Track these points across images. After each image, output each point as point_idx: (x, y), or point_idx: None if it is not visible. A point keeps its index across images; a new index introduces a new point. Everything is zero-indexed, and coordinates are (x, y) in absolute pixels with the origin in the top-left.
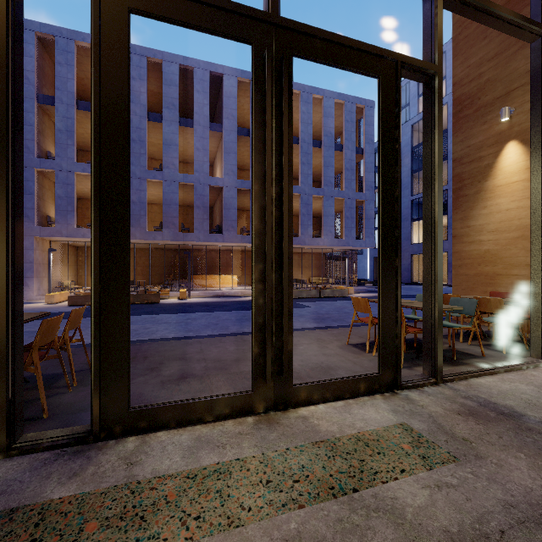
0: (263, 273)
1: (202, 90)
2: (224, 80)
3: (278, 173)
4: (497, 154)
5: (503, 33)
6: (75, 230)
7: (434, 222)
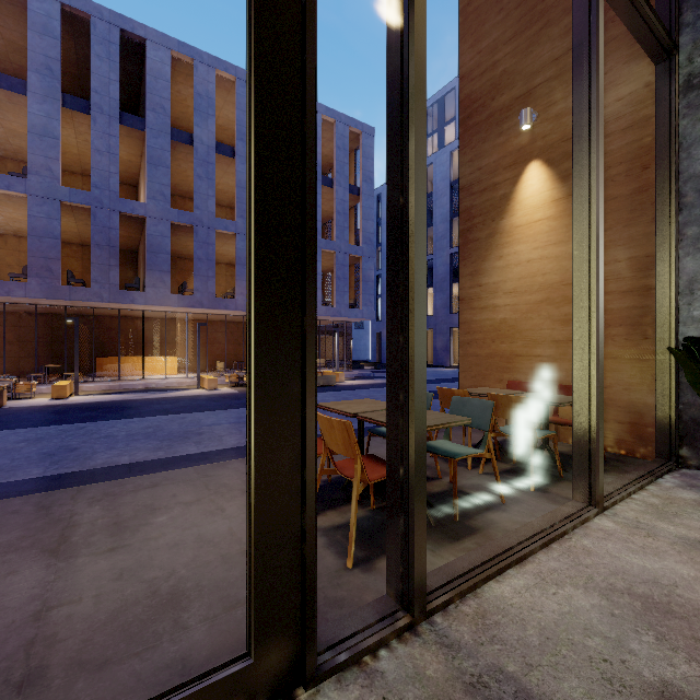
0: None
1: (107, 56)
2: (148, 50)
3: None
4: (516, 180)
5: (523, 4)
6: None
7: (408, 230)
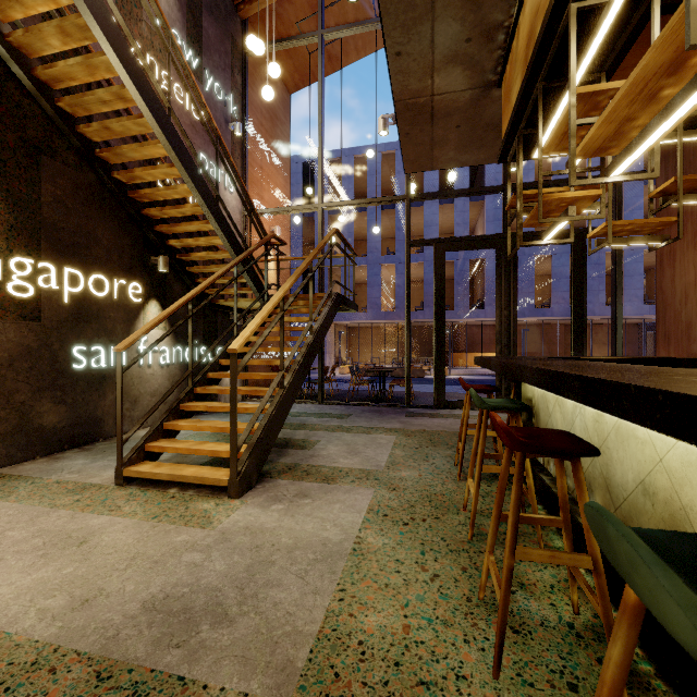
0: (501, 349)
1: None
2: None
3: (508, 304)
4: None
5: None
6: (354, 315)
7: (615, 319)
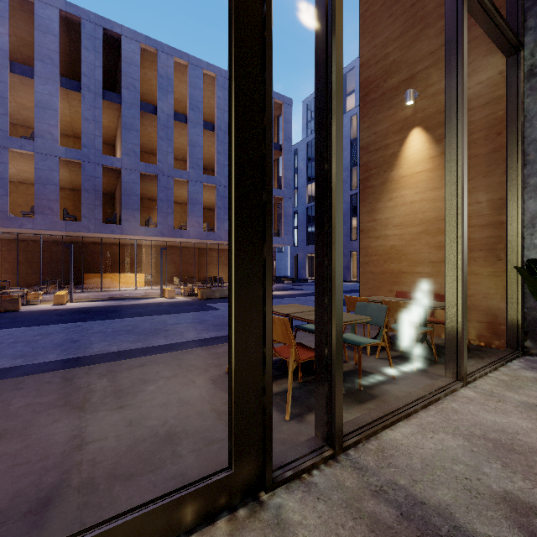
0: None
1: (93, 48)
2: (123, 43)
3: None
4: (402, 142)
5: (408, 11)
6: None
7: (331, 186)
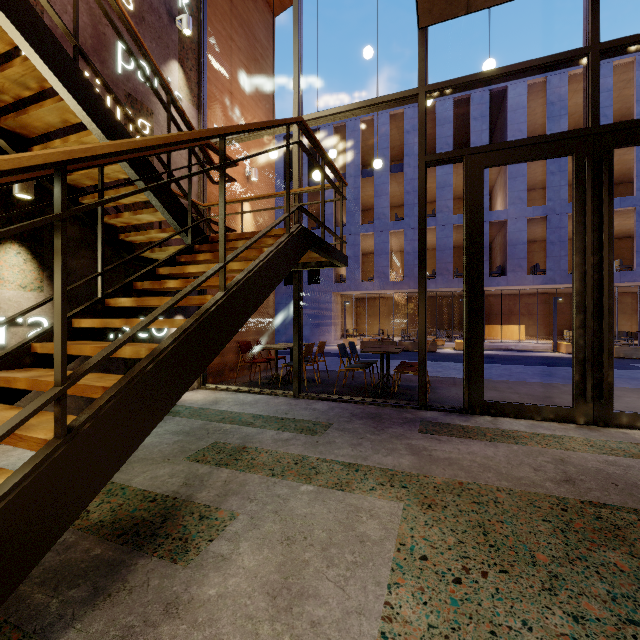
0: (583, 321)
1: (480, 115)
2: (508, 93)
3: (597, 245)
4: None
5: None
6: (360, 284)
7: None
